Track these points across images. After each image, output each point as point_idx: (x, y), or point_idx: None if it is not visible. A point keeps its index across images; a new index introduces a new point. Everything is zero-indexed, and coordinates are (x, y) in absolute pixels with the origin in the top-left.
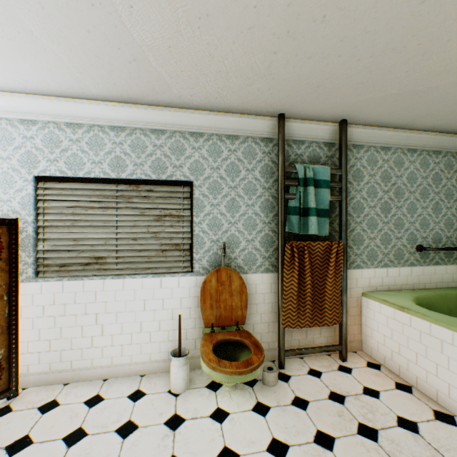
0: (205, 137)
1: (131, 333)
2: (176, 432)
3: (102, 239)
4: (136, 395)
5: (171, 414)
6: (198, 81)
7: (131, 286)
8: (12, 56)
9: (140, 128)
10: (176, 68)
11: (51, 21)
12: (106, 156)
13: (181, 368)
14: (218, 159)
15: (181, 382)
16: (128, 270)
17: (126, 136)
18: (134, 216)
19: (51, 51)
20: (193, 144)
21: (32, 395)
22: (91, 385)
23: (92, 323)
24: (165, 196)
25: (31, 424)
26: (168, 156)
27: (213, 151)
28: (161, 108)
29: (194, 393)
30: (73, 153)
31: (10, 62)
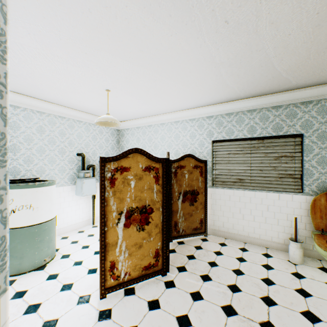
0: (313, 103)
1: (259, 222)
2: (300, 280)
3: (242, 170)
4: (266, 255)
5: (293, 271)
6: (314, 73)
7: (259, 196)
8: (214, 94)
9: (264, 107)
10: (298, 73)
11: (238, 78)
12: (244, 126)
13: (297, 249)
14: (325, 116)
15: (297, 257)
16: (256, 187)
17: (255, 114)
18: (260, 157)
19: (231, 87)
20: (303, 109)
21: (213, 238)
22: (238, 243)
23: (237, 212)
24: (281, 144)
25: (218, 248)
26: (283, 120)
27: (321, 110)
28: (280, 93)
29: (308, 268)
30: (228, 127)
31: (211, 96)
